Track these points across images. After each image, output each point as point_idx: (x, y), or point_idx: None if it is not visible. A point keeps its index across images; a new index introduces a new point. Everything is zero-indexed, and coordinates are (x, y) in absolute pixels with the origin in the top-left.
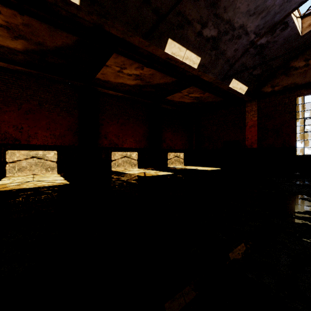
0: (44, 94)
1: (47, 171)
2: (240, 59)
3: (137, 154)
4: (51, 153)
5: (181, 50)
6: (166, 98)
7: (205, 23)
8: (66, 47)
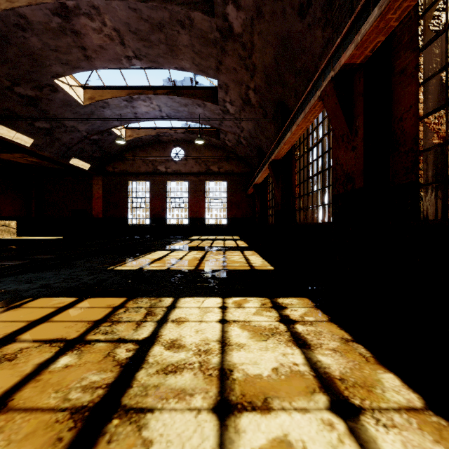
0: None
1: None
2: (78, 144)
3: None
4: None
5: (11, 132)
6: None
7: (36, 119)
8: None
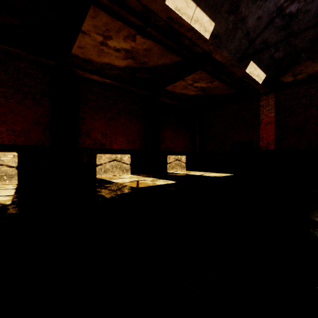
0: None
1: (2, 180)
2: (263, 33)
3: (129, 157)
4: (9, 156)
5: (190, 6)
6: (165, 88)
7: None
8: None
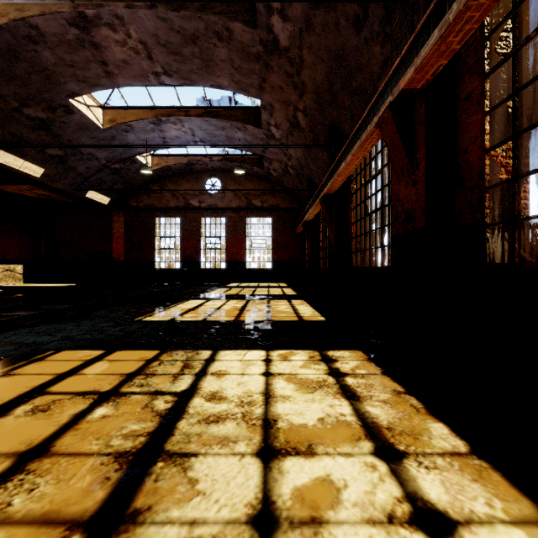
0: None
1: None
2: (96, 175)
3: None
4: None
5: (18, 161)
6: None
7: (48, 145)
8: None
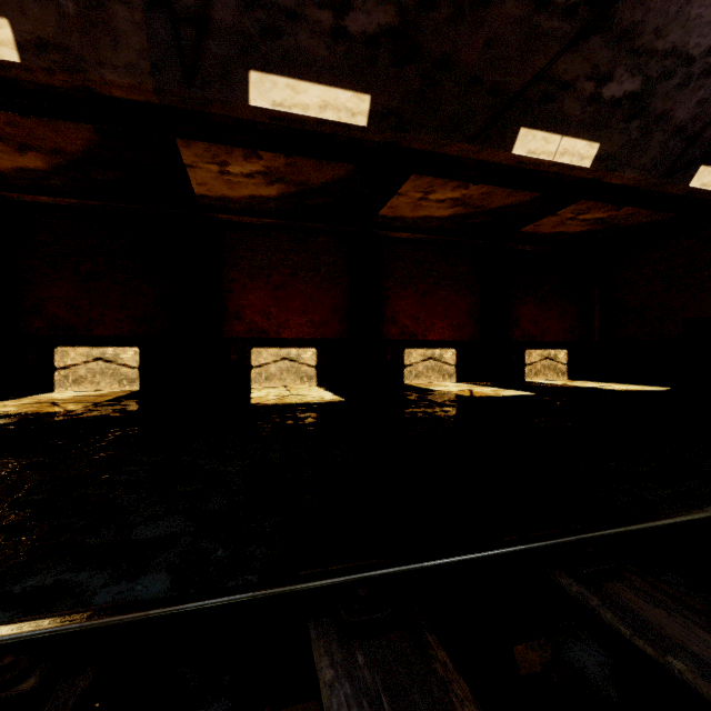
0: (298, 255)
1: (303, 382)
2: None
3: (454, 353)
4: (308, 353)
5: (550, 141)
6: (520, 230)
7: (606, 75)
8: (338, 180)
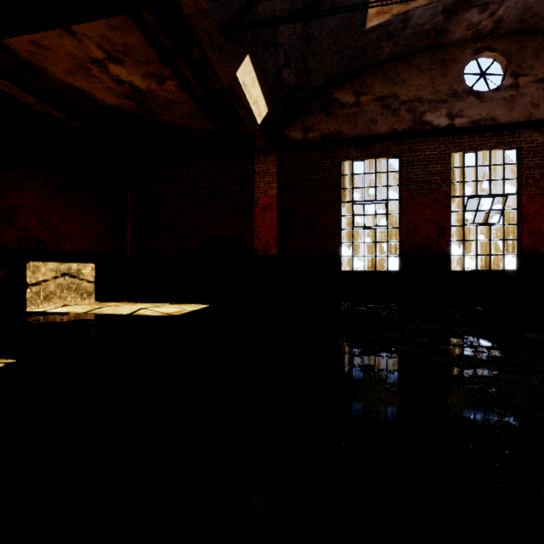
0: None
1: None
2: None
3: None
4: None
5: None
6: (6, 43)
7: None
8: None
